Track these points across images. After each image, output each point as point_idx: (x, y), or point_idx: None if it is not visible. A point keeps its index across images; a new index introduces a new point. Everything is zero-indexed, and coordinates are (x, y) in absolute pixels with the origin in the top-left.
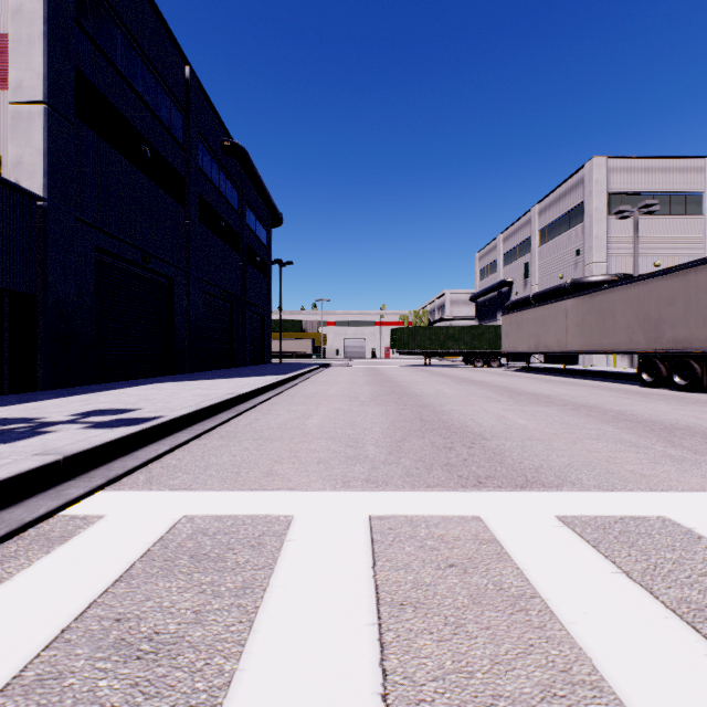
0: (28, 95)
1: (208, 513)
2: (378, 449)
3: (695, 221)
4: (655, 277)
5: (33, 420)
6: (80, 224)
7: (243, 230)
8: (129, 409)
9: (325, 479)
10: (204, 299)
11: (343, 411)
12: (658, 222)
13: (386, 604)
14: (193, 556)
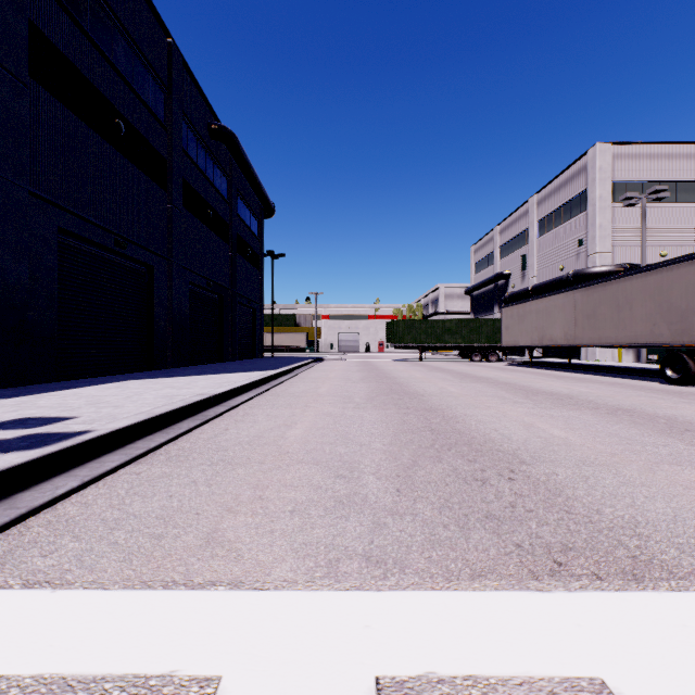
0: None
1: (49, 668)
2: (381, 482)
3: None
4: (682, 263)
5: None
6: (36, 201)
7: (232, 219)
8: (60, 417)
9: (298, 555)
10: (190, 290)
11: (333, 417)
12: (665, 211)
13: None
14: None
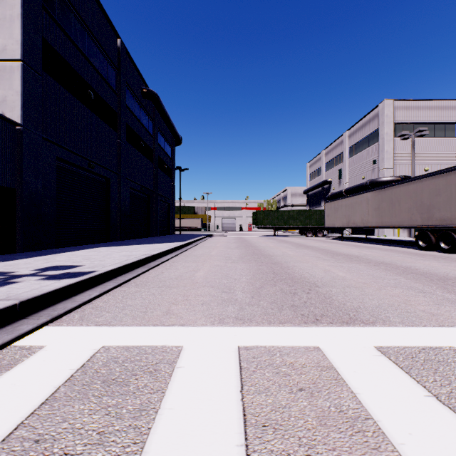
0: (10, 55)
1: (120, 344)
2: (244, 294)
3: (451, 141)
4: (427, 177)
5: (7, 273)
6: (45, 142)
7: (156, 147)
8: (75, 265)
9: (206, 317)
10: (130, 192)
11: (220, 266)
12: (427, 142)
13: (251, 426)
14: (105, 381)
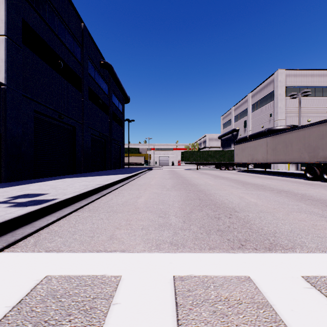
0: None
1: (63, 273)
2: (177, 218)
3: None
4: (314, 125)
5: None
6: (25, 98)
7: (110, 104)
8: (42, 193)
9: (145, 242)
10: (91, 137)
11: (157, 194)
12: (309, 100)
13: None
14: (36, 324)
